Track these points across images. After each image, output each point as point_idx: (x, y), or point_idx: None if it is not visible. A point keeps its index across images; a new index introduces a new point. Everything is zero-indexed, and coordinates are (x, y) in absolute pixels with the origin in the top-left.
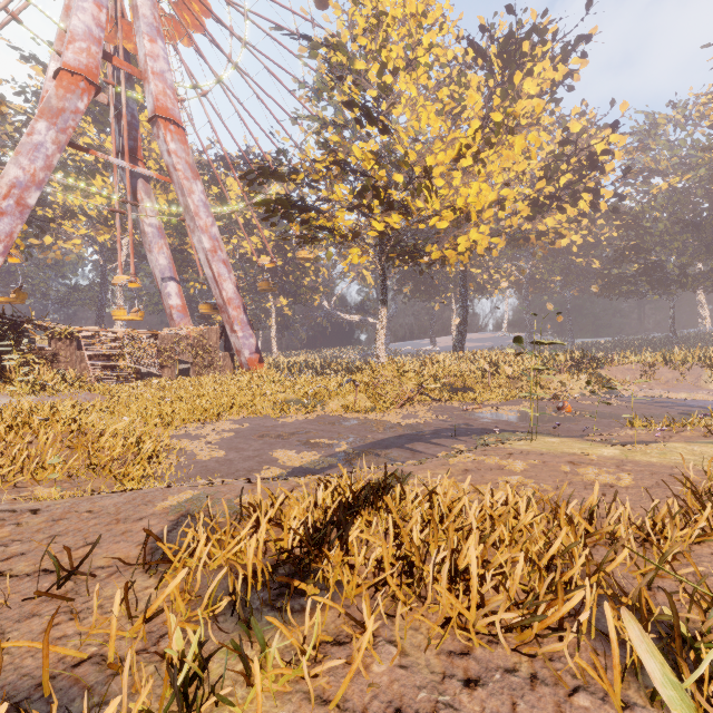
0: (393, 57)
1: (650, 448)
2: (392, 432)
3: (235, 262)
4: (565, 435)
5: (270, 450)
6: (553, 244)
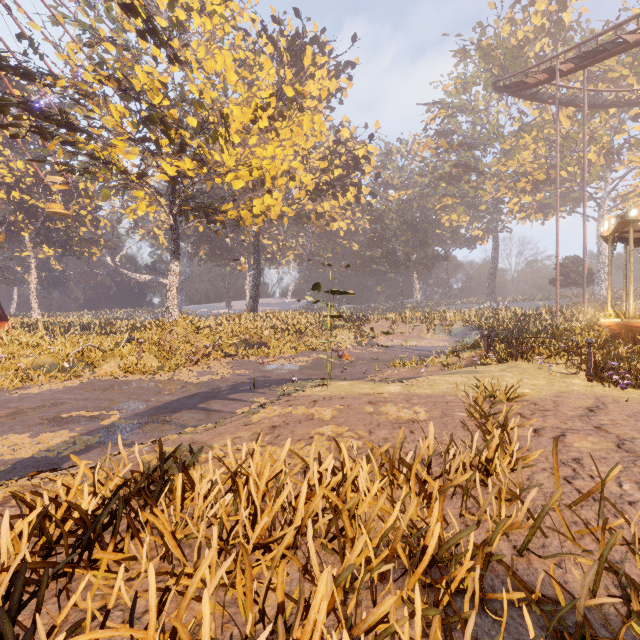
0: None
1: (420, 382)
2: (183, 392)
3: None
4: (350, 378)
5: None
6: (328, 225)
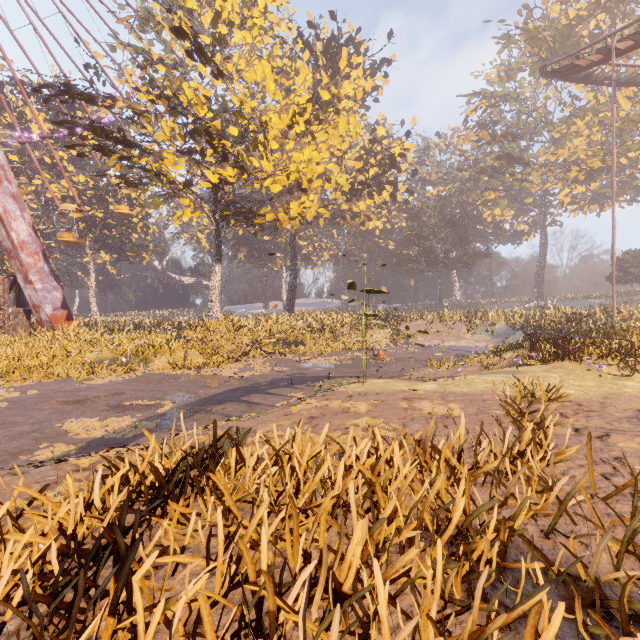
0: (228, 9)
1: (457, 380)
2: (227, 386)
3: (32, 199)
4: (385, 376)
5: (59, 421)
6: (363, 225)
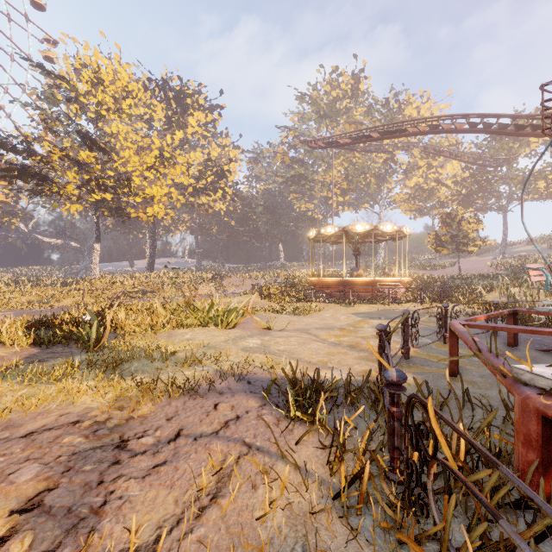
0: (107, 100)
1: None
2: None
3: None
4: None
5: None
6: (207, 211)
